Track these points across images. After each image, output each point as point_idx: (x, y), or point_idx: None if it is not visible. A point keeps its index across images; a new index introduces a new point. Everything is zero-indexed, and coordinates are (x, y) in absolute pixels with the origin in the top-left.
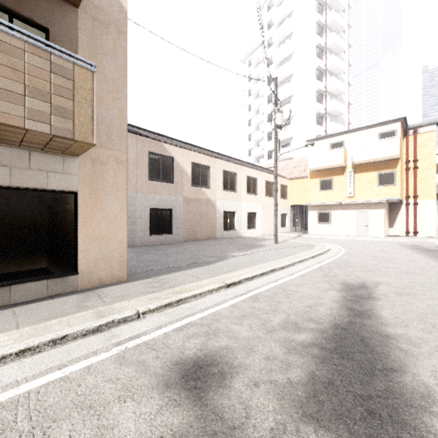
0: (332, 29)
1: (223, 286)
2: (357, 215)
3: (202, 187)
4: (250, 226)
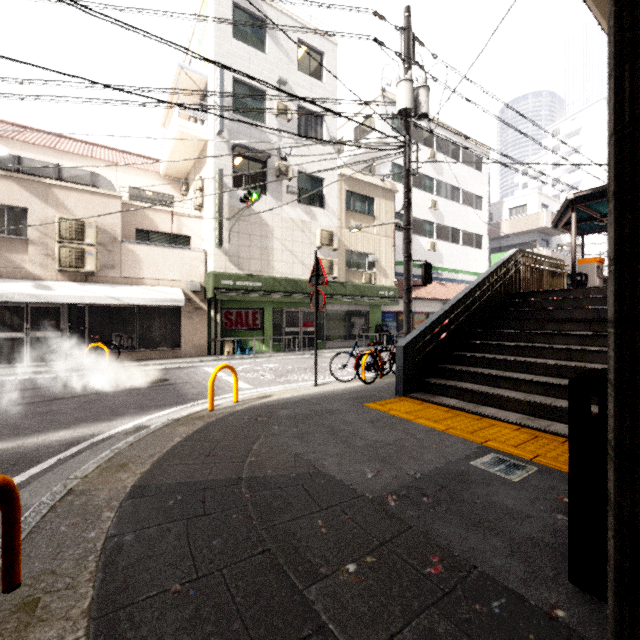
0: None
1: None
2: None
3: None
4: None
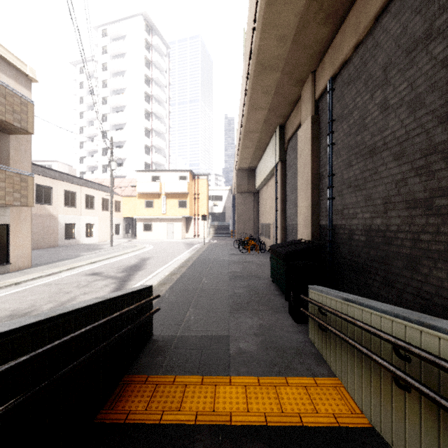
0: (157, 83)
1: (89, 263)
2: (168, 226)
3: (45, 204)
4: (88, 235)
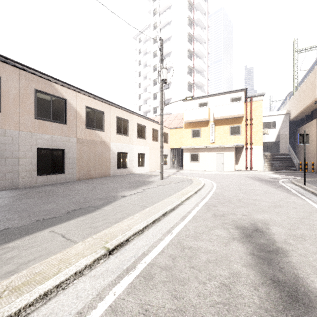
0: (197, 25)
1: (103, 255)
2: (217, 156)
3: (96, 129)
4: (140, 165)
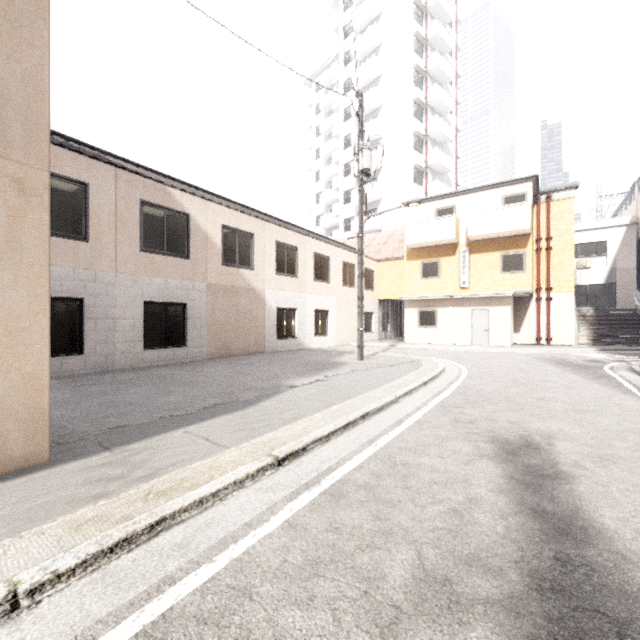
0: (435, 48)
1: (269, 464)
2: (473, 315)
3: (240, 267)
4: (319, 332)
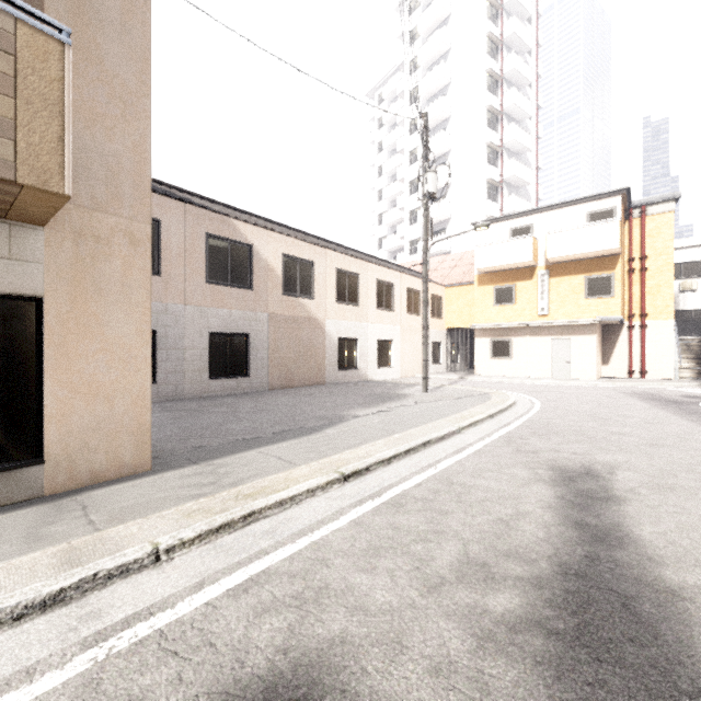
0: (511, 48)
1: (336, 479)
2: (553, 345)
3: (301, 296)
4: (381, 363)
